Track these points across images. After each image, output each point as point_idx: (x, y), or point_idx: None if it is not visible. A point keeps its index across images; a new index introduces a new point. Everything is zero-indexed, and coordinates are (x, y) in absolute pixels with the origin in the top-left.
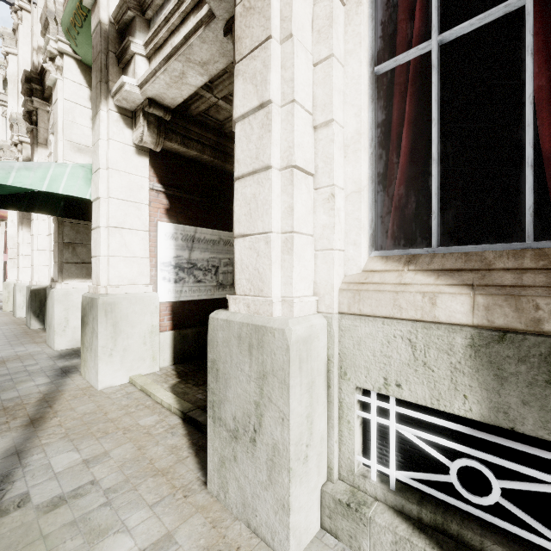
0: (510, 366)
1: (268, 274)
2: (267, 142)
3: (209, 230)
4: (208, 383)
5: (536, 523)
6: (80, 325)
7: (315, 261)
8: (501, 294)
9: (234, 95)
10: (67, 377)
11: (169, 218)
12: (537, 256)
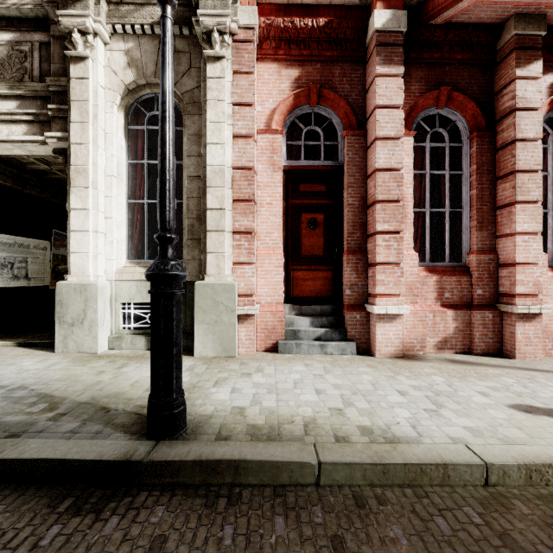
0: None
1: (88, 267)
2: (87, 222)
3: (6, 235)
4: (56, 310)
5: None
6: None
7: (106, 263)
8: None
9: (70, 200)
10: None
11: None
12: None
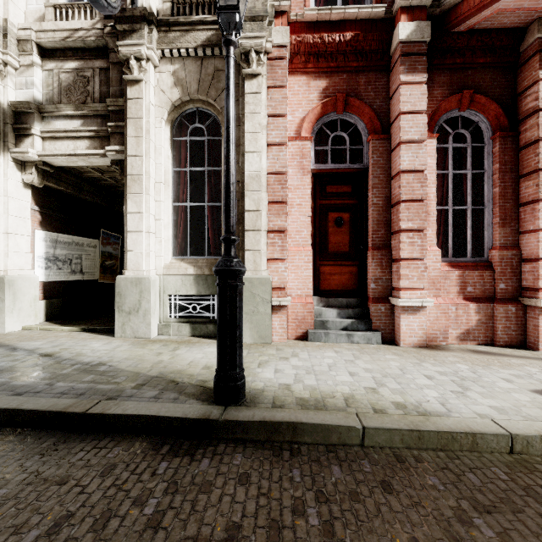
0: (200, 282)
1: (142, 263)
2: (141, 224)
3: (66, 235)
4: (116, 300)
5: (204, 312)
6: None
7: (155, 259)
8: (199, 267)
9: (127, 204)
10: None
11: (41, 227)
12: (206, 260)
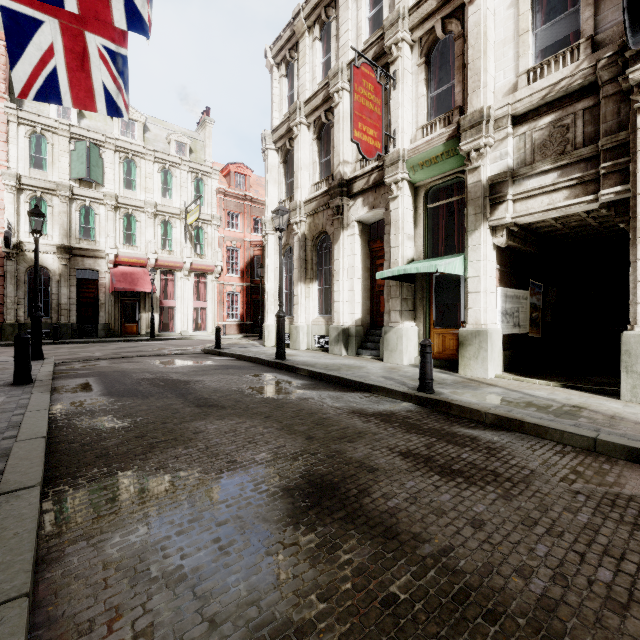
0: None
1: None
2: None
3: (511, 289)
4: (622, 359)
5: None
6: (411, 351)
7: None
8: None
9: (637, 250)
10: (454, 374)
11: (499, 284)
12: None
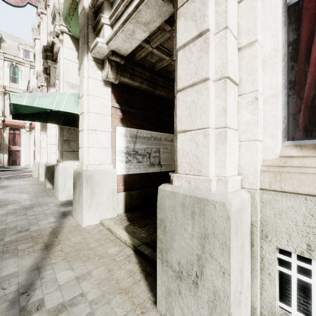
0: None
1: (206, 159)
2: (205, 61)
3: (145, 131)
4: (157, 235)
5: None
6: (72, 187)
7: (239, 149)
8: None
9: (177, 32)
10: (65, 218)
11: (122, 124)
12: None
